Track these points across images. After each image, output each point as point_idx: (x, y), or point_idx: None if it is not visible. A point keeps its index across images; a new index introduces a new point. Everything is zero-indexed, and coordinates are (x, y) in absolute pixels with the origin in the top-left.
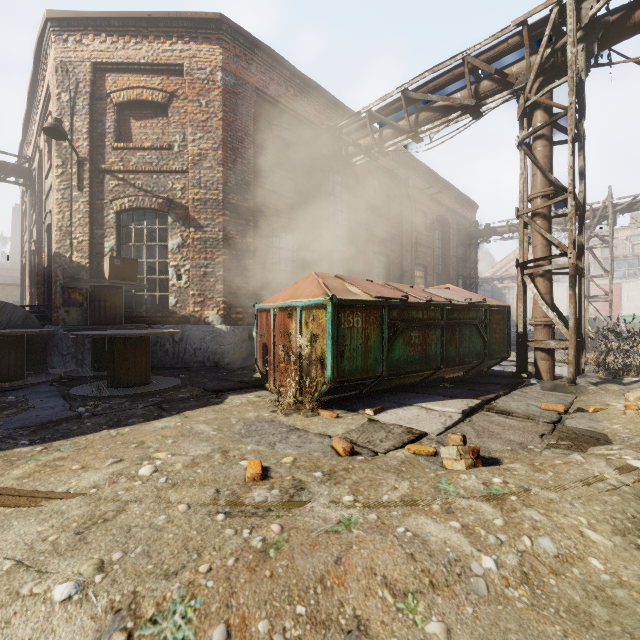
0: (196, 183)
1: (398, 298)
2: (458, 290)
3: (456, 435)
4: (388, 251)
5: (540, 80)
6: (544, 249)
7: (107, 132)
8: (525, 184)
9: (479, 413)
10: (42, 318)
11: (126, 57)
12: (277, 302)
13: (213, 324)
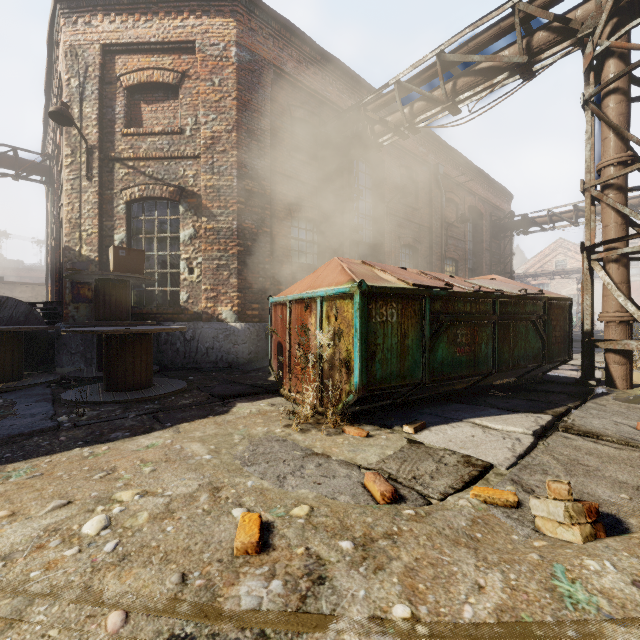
0: (209, 169)
1: (441, 287)
2: (506, 281)
3: (559, 483)
4: (416, 244)
5: (613, 22)
6: (619, 228)
7: (117, 118)
8: (591, 152)
9: (555, 434)
10: (54, 315)
11: (136, 37)
12: (293, 293)
13: (227, 321)
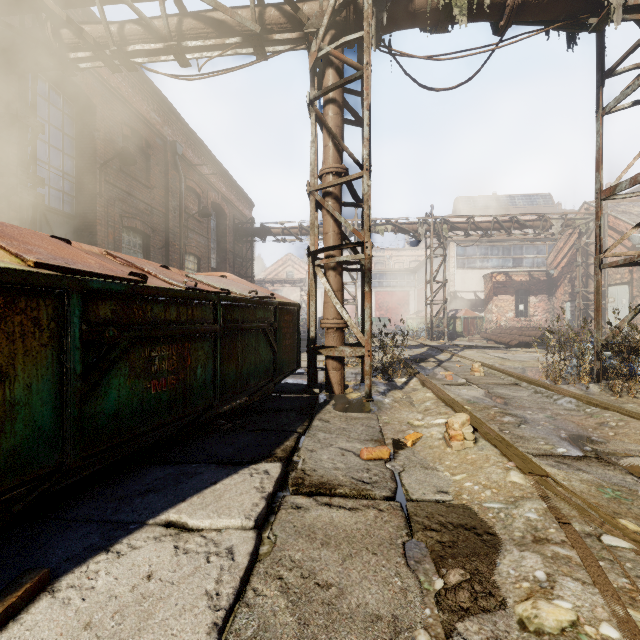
0: None
1: (118, 276)
2: (239, 280)
3: None
4: (147, 229)
5: (332, 33)
6: (336, 237)
7: None
8: (316, 157)
9: (284, 506)
10: None
11: None
12: None
13: None
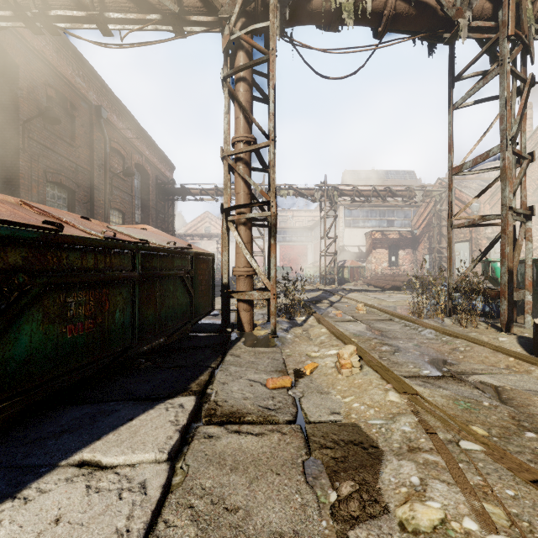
0: None
1: (30, 224)
2: (158, 232)
3: None
4: (72, 185)
5: (243, 20)
6: (246, 197)
7: None
8: (228, 127)
9: (197, 436)
10: None
11: None
12: None
13: None
